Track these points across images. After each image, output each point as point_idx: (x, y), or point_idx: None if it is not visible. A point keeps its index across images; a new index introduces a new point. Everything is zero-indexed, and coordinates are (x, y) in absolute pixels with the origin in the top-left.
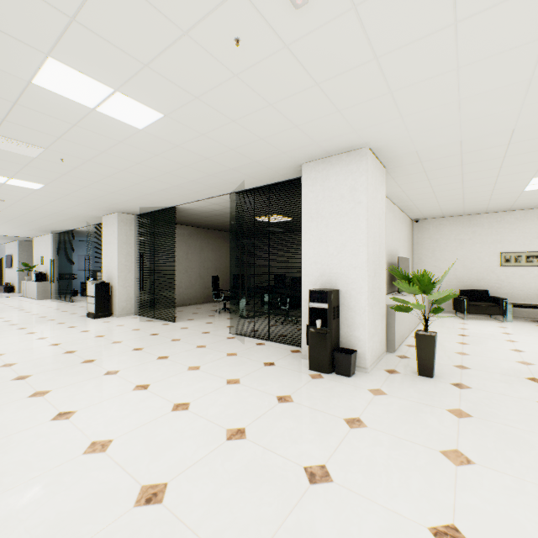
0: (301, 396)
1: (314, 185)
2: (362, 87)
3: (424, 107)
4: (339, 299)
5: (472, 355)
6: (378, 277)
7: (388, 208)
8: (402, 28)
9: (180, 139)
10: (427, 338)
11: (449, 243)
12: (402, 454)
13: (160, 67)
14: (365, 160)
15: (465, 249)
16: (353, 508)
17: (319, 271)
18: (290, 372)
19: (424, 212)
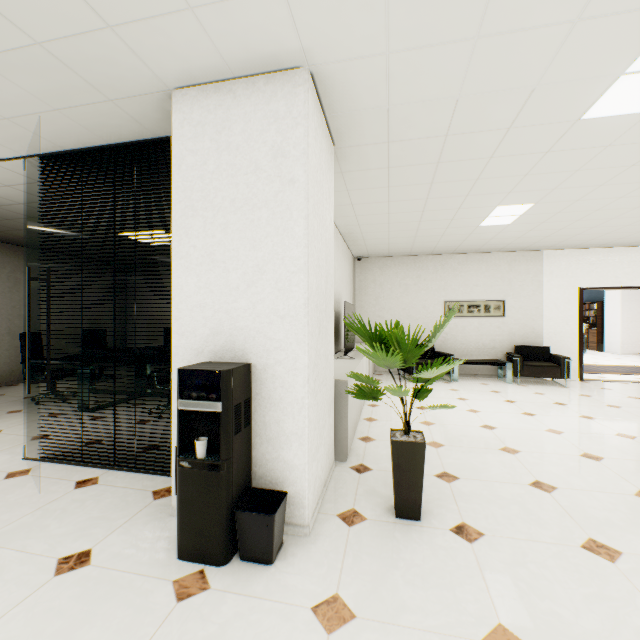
0: None
1: (199, 138)
2: None
3: None
4: (250, 385)
5: (447, 445)
6: (325, 335)
7: None
8: None
9: None
10: (412, 448)
11: (394, 288)
12: None
13: None
14: (303, 95)
15: (410, 296)
16: None
17: (210, 325)
18: (121, 588)
19: (371, 246)
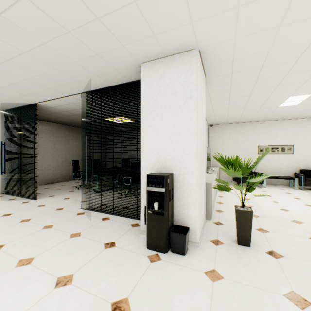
0: (140, 297)
1: (151, 82)
2: None
3: None
4: (173, 182)
5: (261, 216)
6: (202, 162)
7: None
8: None
9: None
10: (246, 213)
11: (230, 139)
12: None
13: None
14: (196, 60)
15: (238, 143)
16: None
17: (156, 158)
18: (129, 255)
19: (218, 119)
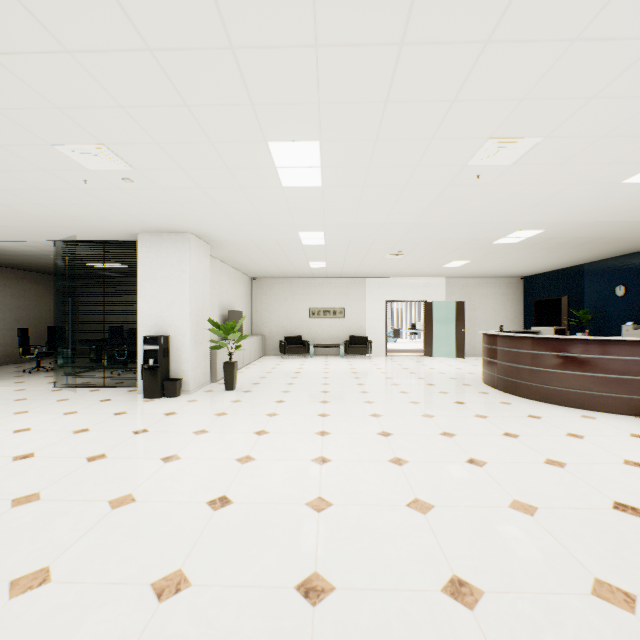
0: (135, 410)
1: (150, 253)
2: (176, 210)
3: (219, 223)
4: (169, 343)
5: (269, 377)
6: (202, 326)
7: (223, 269)
8: (189, 198)
9: (9, 202)
10: (230, 365)
11: (278, 299)
12: (193, 418)
13: (15, 174)
14: (189, 242)
15: (289, 304)
16: (158, 435)
17: (154, 322)
18: (126, 402)
19: (258, 273)
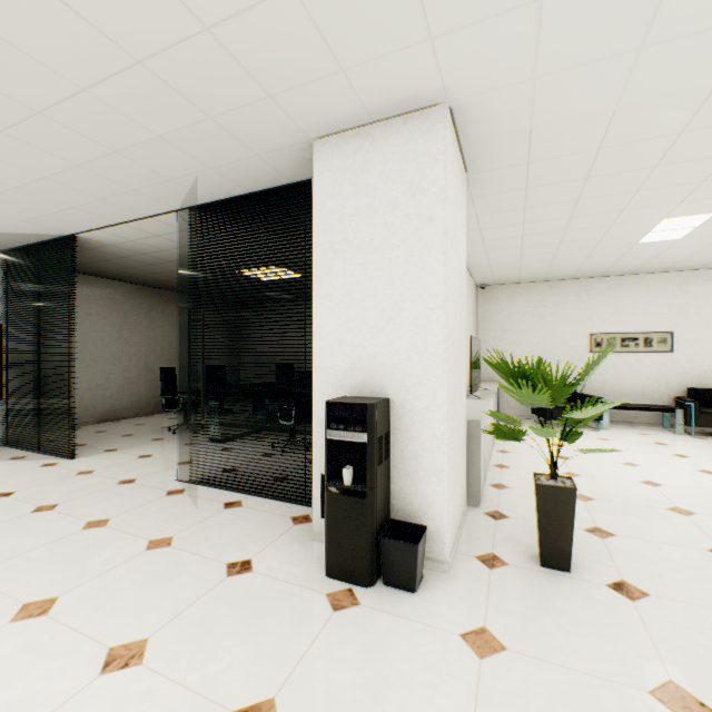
0: (303, 698)
1: (339, 183)
2: None
3: None
4: (389, 419)
5: (598, 499)
6: (459, 372)
7: None
8: None
9: None
10: (560, 493)
11: (525, 319)
12: None
13: None
14: (442, 131)
15: (546, 328)
16: None
17: (349, 361)
18: (284, 593)
19: (497, 273)
